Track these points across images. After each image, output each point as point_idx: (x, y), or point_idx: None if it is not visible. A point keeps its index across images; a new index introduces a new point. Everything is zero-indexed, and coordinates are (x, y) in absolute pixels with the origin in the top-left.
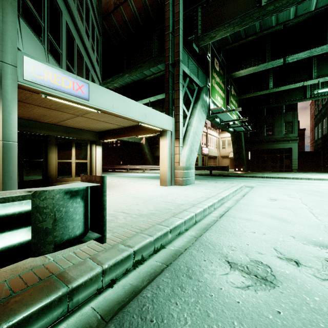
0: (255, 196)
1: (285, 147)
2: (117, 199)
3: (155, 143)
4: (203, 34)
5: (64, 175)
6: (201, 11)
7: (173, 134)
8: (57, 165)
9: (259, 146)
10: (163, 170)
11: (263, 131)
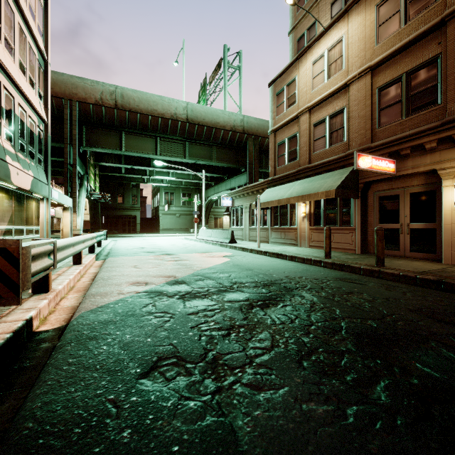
0: (121, 241)
1: (132, 215)
2: None
3: None
4: (89, 147)
5: None
6: (85, 129)
7: (72, 209)
8: None
9: (113, 212)
10: (67, 231)
11: (116, 200)
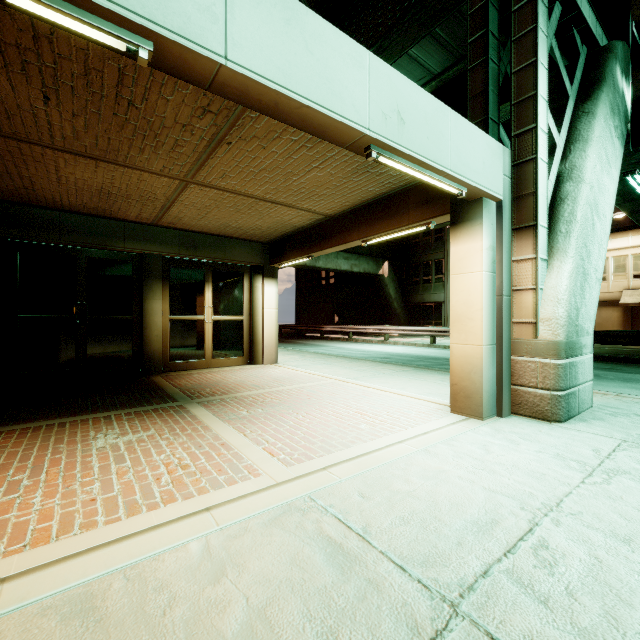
0: None
1: None
2: (233, 556)
3: (410, 275)
4: None
5: (186, 354)
6: None
7: (508, 213)
8: (169, 328)
9: None
10: (466, 354)
11: None
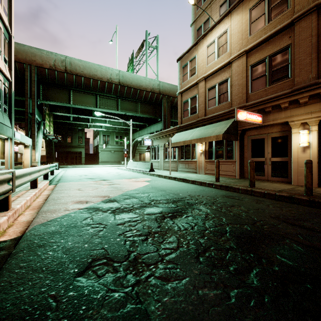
0: (70, 170)
1: (79, 151)
2: None
3: None
4: (45, 101)
5: None
6: (42, 87)
7: (32, 146)
8: None
9: (63, 149)
10: (27, 163)
11: (66, 140)
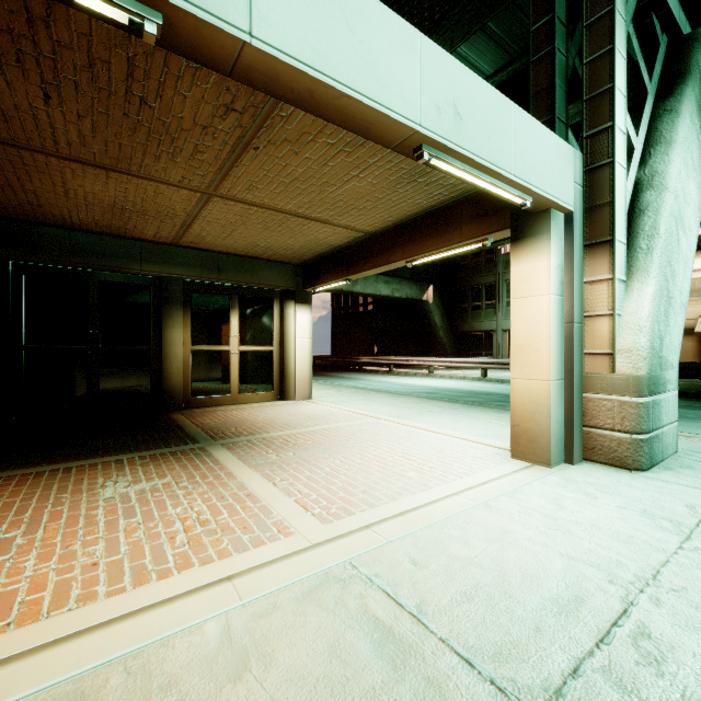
0: None
1: None
2: (258, 643)
3: (458, 301)
4: None
5: (210, 388)
6: None
7: (579, 227)
8: (190, 360)
9: None
10: (530, 391)
11: None
